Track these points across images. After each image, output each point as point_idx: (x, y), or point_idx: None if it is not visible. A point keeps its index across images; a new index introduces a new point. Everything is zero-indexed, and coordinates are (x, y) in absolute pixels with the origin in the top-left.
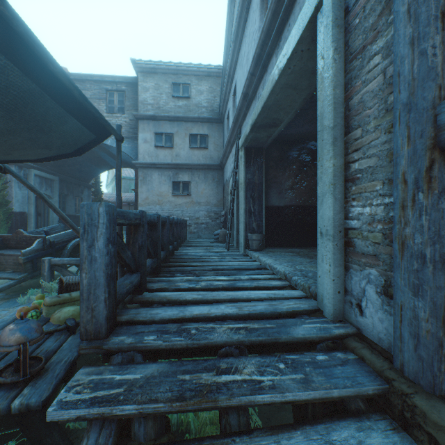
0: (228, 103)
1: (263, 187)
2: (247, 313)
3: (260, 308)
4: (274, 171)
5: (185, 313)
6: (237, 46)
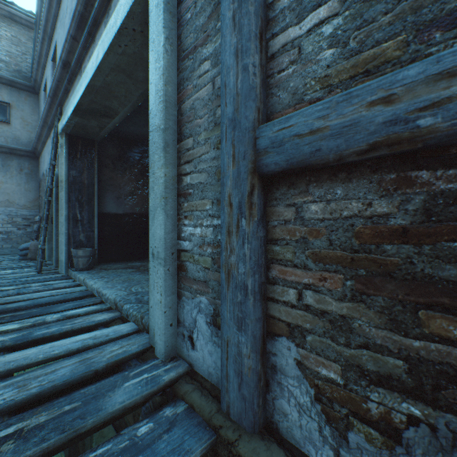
0: (46, 69)
1: (95, 189)
2: (36, 391)
3: (63, 373)
4: (112, 171)
5: None
6: None
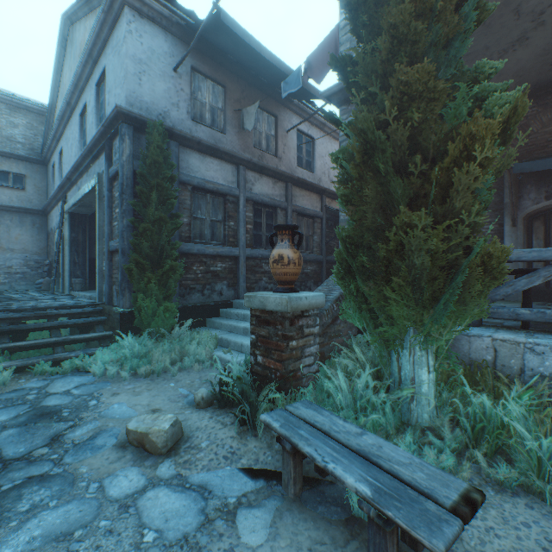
0: (54, 154)
1: (87, 244)
2: (62, 304)
3: (69, 303)
4: None
5: (28, 305)
6: (63, 125)
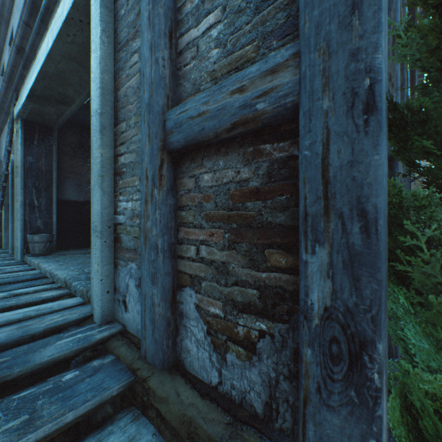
0: (3, 53)
1: (53, 176)
2: None
3: None
4: (72, 159)
5: None
6: None
